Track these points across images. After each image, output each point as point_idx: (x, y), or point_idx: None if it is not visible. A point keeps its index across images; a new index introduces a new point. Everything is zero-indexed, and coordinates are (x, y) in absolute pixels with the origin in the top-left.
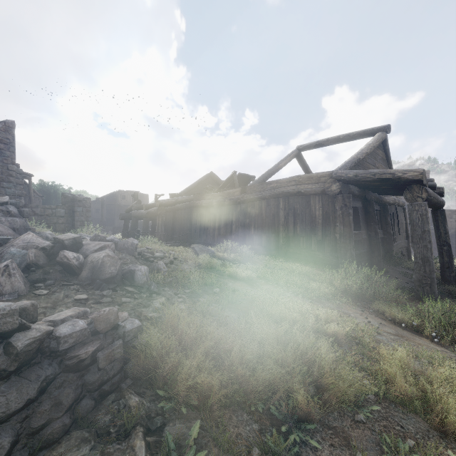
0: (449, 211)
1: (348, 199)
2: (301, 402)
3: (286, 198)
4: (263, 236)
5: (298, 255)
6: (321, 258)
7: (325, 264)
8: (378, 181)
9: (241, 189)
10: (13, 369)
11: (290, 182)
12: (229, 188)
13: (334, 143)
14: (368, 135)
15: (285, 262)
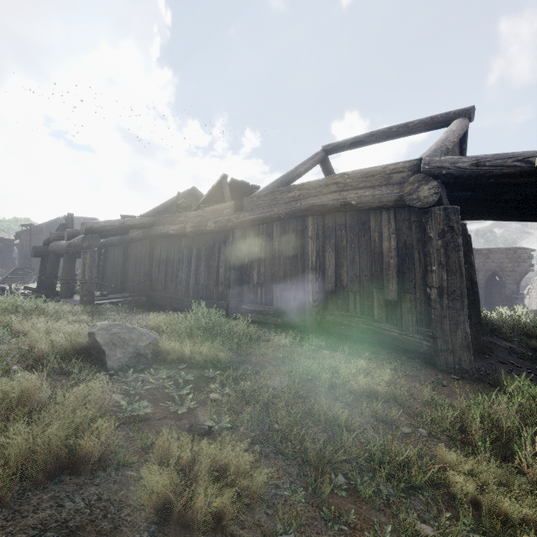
0: (486, 249)
1: (456, 216)
2: None
3: (320, 217)
4: (274, 288)
5: (344, 328)
6: (396, 337)
7: (404, 350)
8: (534, 173)
9: (235, 203)
10: None
11: (327, 187)
12: (215, 204)
13: (382, 139)
14: (439, 125)
15: (327, 352)
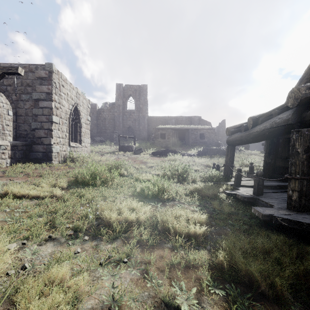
0: None
1: None
2: (237, 156)
3: None
4: None
5: None
6: None
7: None
8: None
9: None
10: (220, 151)
11: None
12: None
13: None
14: None
15: None
